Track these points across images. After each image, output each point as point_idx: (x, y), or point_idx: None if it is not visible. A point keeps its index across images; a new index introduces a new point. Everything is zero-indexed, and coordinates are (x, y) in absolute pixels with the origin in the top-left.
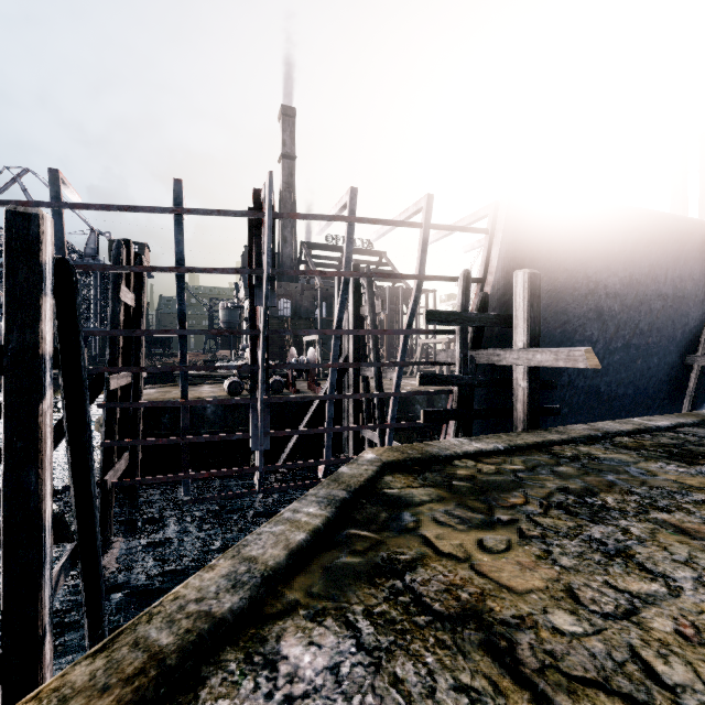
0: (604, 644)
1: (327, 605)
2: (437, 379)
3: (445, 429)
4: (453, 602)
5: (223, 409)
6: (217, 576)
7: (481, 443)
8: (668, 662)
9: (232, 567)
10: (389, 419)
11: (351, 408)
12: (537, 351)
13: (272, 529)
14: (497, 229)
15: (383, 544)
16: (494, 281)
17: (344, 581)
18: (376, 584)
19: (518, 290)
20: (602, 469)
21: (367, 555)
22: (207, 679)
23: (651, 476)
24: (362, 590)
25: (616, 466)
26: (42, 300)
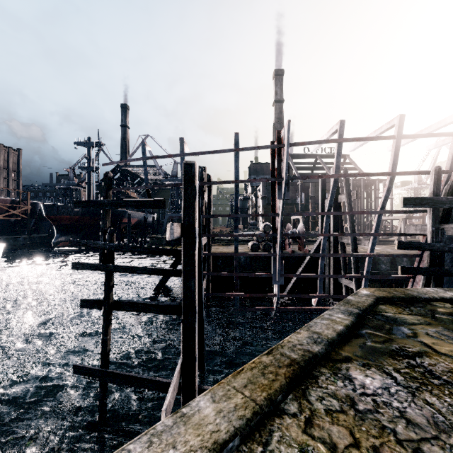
0: None
1: (369, 362)
2: (412, 245)
3: (411, 282)
4: None
5: (249, 259)
6: (303, 337)
7: None
8: None
9: (309, 334)
10: (364, 272)
11: (332, 263)
12: None
13: (321, 321)
14: None
15: (393, 341)
16: None
17: (374, 353)
18: (396, 359)
19: None
20: None
21: (384, 344)
22: (318, 376)
23: None
24: (389, 360)
25: None
26: (196, 202)
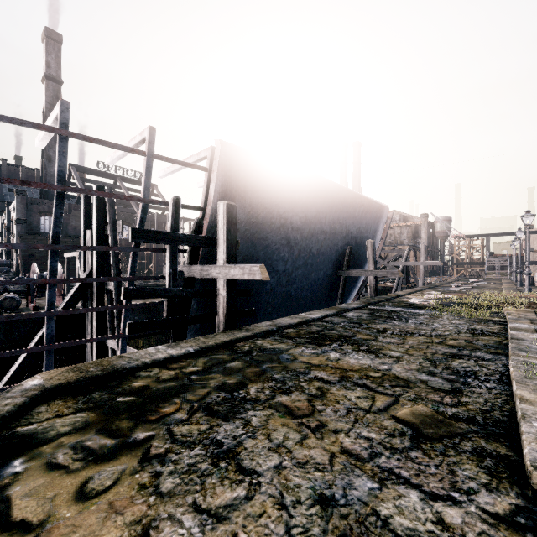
0: None
1: None
2: (144, 292)
3: None
4: None
5: None
6: None
7: (177, 348)
8: None
9: None
10: (121, 329)
11: (95, 320)
12: (231, 267)
13: None
14: (213, 169)
15: None
16: (211, 210)
17: None
18: None
19: (220, 217)
20: (262, 360)
21: None
22: None
23: (293, 360)
24: None
25: (274, 355)
26: None
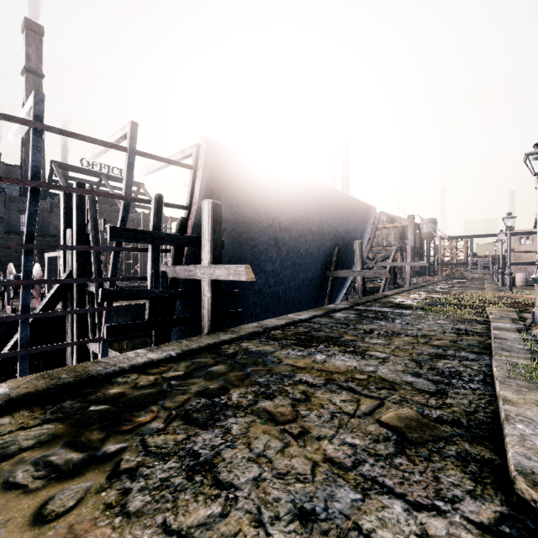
0: None
1: None
2: (124, 294)
3: None
4: None
5: None
6: None
7: (157, 352)
8: None
9: None
10: (102, 332)
11: (75, 323)
12: (216, 268)
13: None
14: (199, 167)
15: None
16: (197, 209)
17: None
18: None
19: (205, 216)
20: (247, 363)
21: None
22: None
23: (278, 363)
24: None
25: (259, 358)
26: None
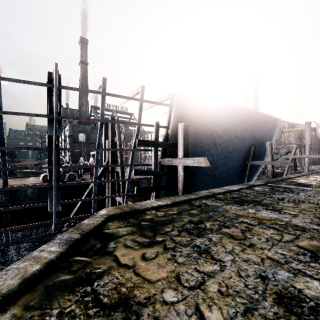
0: (185, 306)
1: (35, 313)
2: (143, 172)
3: (152, 194)
4: (116, 295)
5: (38, 190)
6: None
7: (161, 201)
8: (211, 310)
9: None
10: (126, 191)
11: (110, 186)
12: (186, 159)
13: (19, 265)
14: (173, 105)
15: (90, 264)
16: (172, 128)
17: (55, 293)
18: (74, 291)
19: (179, 132)
20: (208, 210)
21: (77, 273)
22: None
23: (226, 212)
24: (64, 298)
25: (214, 208)
26: None
